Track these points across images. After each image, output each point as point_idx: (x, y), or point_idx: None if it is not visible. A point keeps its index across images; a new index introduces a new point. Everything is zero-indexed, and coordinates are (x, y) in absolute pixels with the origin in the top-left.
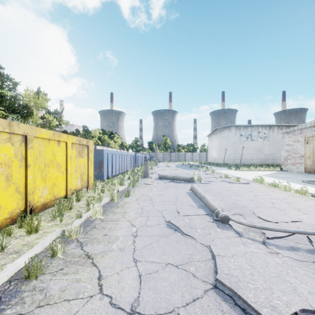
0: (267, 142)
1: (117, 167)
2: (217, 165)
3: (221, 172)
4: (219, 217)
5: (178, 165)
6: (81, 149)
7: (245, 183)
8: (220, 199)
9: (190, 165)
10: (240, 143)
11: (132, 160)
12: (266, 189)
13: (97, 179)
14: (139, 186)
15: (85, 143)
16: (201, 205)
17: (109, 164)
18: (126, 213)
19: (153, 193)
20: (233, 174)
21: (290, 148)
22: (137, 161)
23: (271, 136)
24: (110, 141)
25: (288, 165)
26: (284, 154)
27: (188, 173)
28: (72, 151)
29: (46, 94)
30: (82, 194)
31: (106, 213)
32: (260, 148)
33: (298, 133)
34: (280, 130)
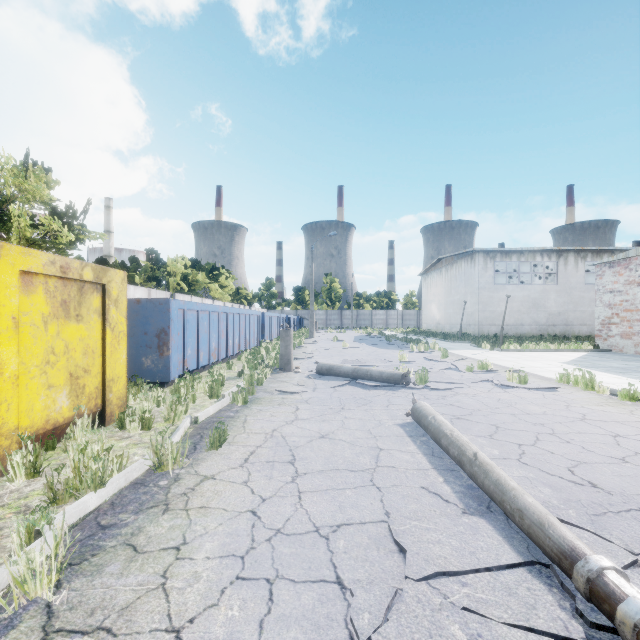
0: (552, 287)
1: (213, 344)
2: (445, 337)
3: (461, 353)
4: (626, 627)
5: (359, 336)
6: (73, 294)
7: (544, 389)
8: (517, 454)
9: (387, 338)
10: (496, 290)
11: (256, 327)
12: (620, 411)
13: (153, 380)
14: (263, 401)
15: (92, 278)
16: (468, 491)
17: (187, 338)
18: (184, 557)
19: (302, 427)
20: (493, 361)
21: (616, 300)
22: (267, 329)
23: (563, 274)
24: (210, 285)
25: (613, 338)
26: (602, 313)
27: (387, 356)
28: (28, 301)
29: (49, 169)
30: (67, 441)
31: (98, 554)
32: (538, 300)
33: (637, 265)
34: (582, 260)
